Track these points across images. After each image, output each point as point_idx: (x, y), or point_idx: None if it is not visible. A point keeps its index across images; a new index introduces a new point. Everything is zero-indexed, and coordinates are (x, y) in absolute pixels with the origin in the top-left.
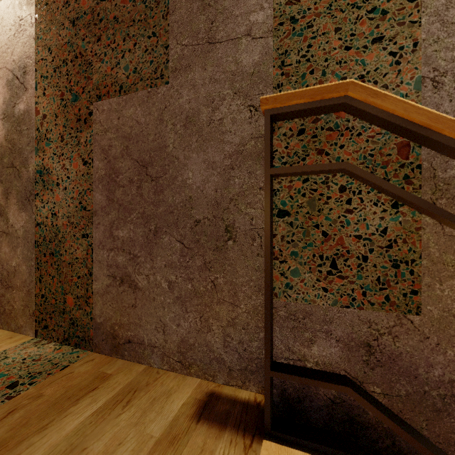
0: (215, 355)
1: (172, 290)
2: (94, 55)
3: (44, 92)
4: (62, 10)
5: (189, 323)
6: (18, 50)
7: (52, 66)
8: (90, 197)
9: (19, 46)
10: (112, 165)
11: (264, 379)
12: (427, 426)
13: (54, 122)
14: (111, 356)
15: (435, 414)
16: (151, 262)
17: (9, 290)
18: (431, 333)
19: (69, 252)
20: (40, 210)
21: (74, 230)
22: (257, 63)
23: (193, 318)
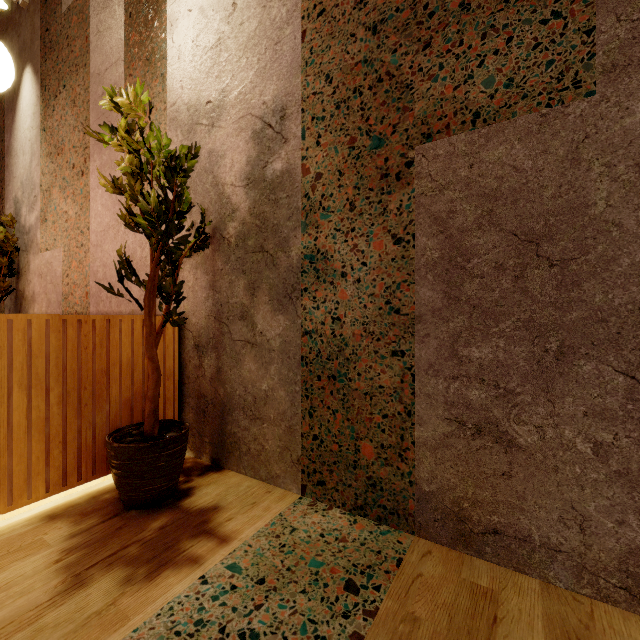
0: None
1: (603, 458)
2: (417, 72)
3: (318, 141)
4: (353, 14)
5: None
6: (272, 86)
7: (332, 101)
8: (408, 294)
9: (273, 81)
10: (456, 242)
11: None
12: None
13: (336, 183)
14: (455, 549)
15: None
16: (549, 405)
17: (256, 422)
18: None
19: (365, 377)
20: (311, 312)
21: (375, 344)
22: None
23: None
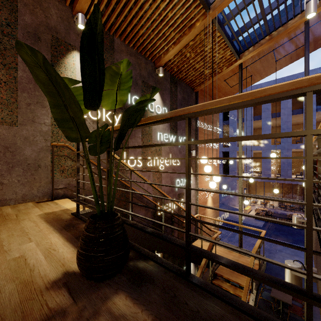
0: (35, 195)
1: (19, 182)
2: None
3: None
4: None
5: (26, 189)
6: None
7: None
8: None
9: None
10: None
11: (48, 196)
12: None
13: None
14: None
15: None
16: (10, 175)
17: None
18: None
19: None
20: None
21: None
22: (47, 130)
23: (28, 188)
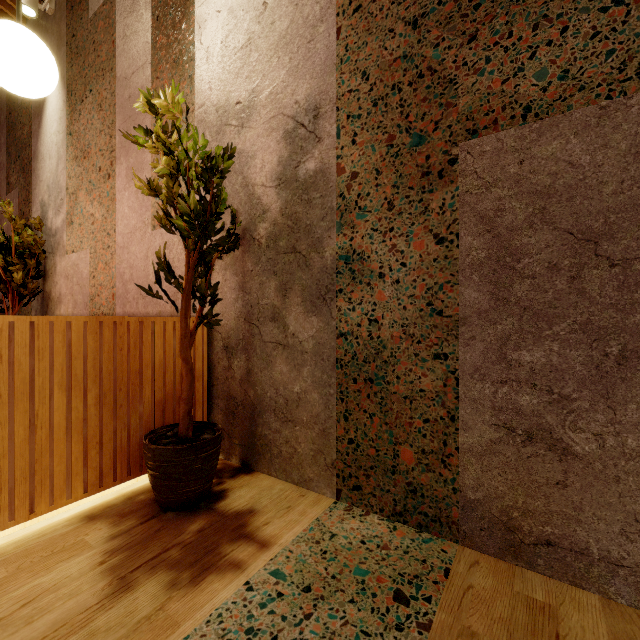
0: None
1: None
2: (462, 66)
3: (353, 140)
4: (391, 9)
5: None
6: (305, 85)
7: (369, 98)
8: (452, 296)
9: (306, 80)
10: (505, 241)
11: None
12: None
13: (373, 182)
14: (503, 560)
15: None
16: (610, 412)
17: (288, 425)
18: None
19: (404, 380)
20: (346, 313)
21: (415, 347)
22: None
23: None
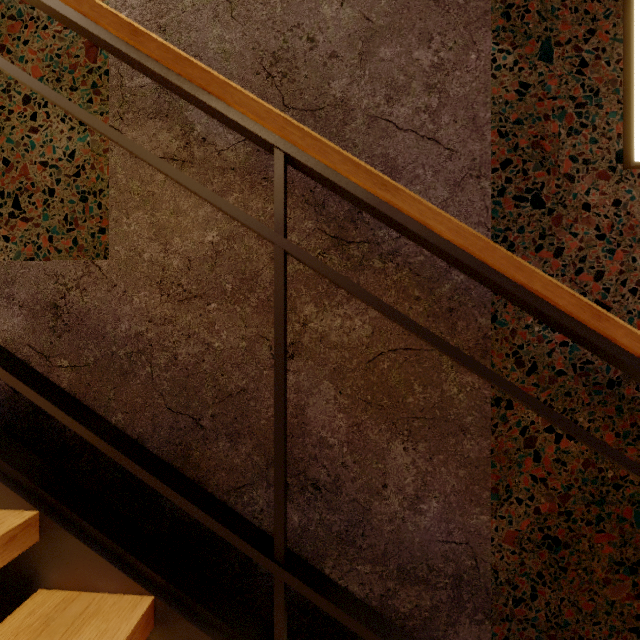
0: None
1: None
2: None
3: None
4: None
5: None
6: None
7: None
8: None
9: None
10: None
11: None
12: (115, 395)
13: None
14: None
15: (123, 379)
16: None
17: None
18: (119, 280)
19: None
20: None
21: None
22: None
23: None
